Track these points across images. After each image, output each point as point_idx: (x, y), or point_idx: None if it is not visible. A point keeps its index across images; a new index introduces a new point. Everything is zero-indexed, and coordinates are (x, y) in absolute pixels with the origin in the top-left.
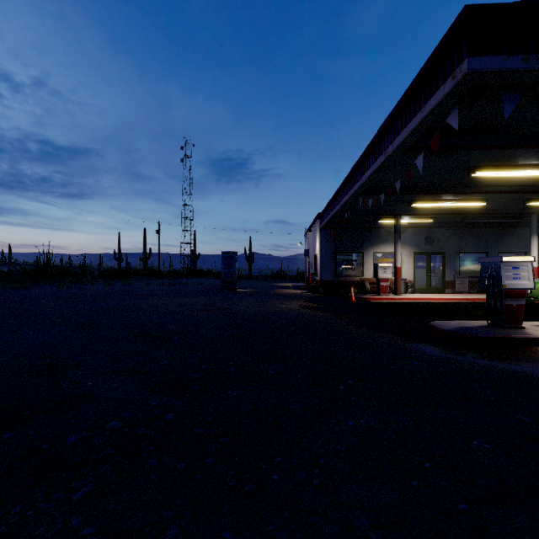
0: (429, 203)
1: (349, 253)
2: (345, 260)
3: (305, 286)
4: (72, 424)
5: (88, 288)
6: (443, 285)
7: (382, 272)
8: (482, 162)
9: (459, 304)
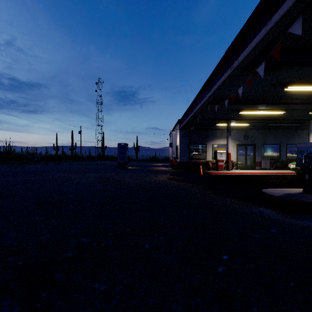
0: (250, 111)
1: (197, 144)
2: (195, 149)
3: (170, 165)
4: None
5: (30, 167)
6: (254, 164)
7: (220, 156)
8: (293, 79)
9: (268, 176)
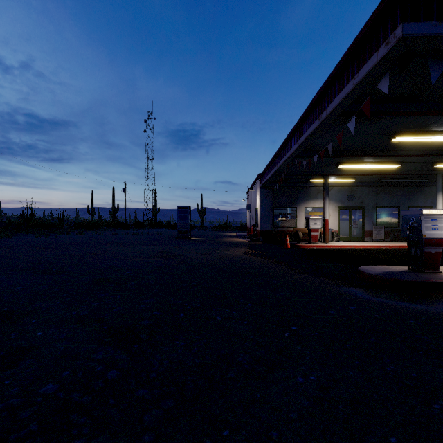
0: (353, 165)
1: (284, 207)
2: (281, 213)
3: (247, 235)
4: (4, 385)
5: (62, 237)
6: (363, 234)
7: (313, 223)
8: (402, 128)
9: (378, 250)
